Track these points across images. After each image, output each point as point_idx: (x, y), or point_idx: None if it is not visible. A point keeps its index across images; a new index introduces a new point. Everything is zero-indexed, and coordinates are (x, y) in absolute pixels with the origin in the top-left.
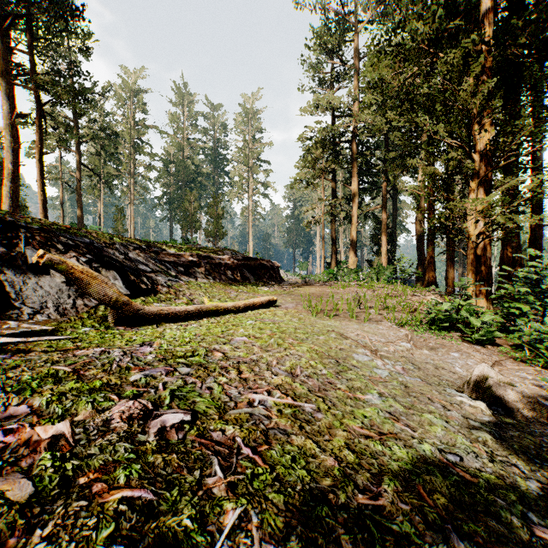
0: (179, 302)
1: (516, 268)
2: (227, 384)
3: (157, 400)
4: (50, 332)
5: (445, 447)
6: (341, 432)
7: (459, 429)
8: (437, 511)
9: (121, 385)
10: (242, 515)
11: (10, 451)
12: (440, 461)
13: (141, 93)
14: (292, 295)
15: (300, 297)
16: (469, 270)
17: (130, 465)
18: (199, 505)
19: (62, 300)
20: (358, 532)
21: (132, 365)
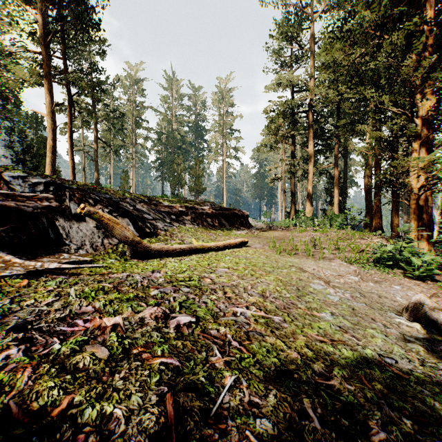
0: (173, 242)
1: None
2: (216, 301)
3: (170, 308)
4: (89, 262)
5: (384, 353)
6: (302, 337)
7: (396, 342)
8: (375, 392)
9: (145, 297)
10: (236, 380)
11: (89, 332)
12: (379, 362)
13: (141, 82)
14: (259, 238)
15: (266, 239)
16: (411, 217)
17: (162, 345)
18: (208, 372)
19: (94, 239)
20: (315, 398)
21: (150, 285)
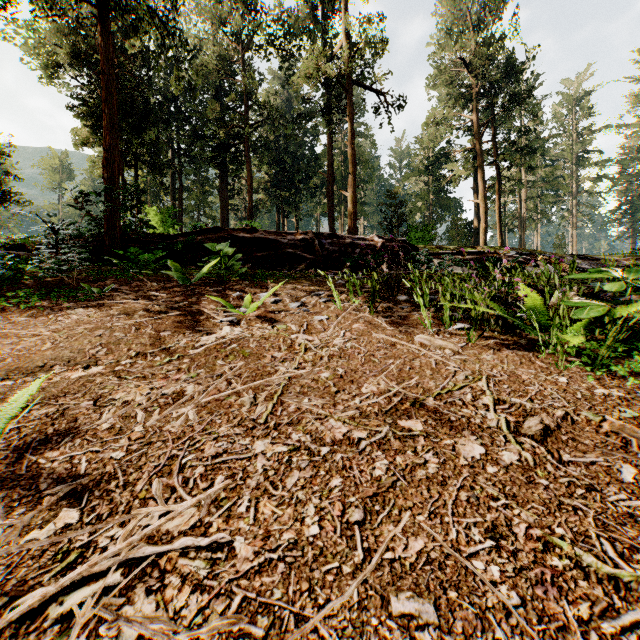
0: None
1: None
2: None
3: None
4: None
5: None
6: None
7: None
8: None
9: None
10: None
11: None
12: None
13: (586, 97)
14: None
15: None
16: None
17: None
18: None
19: None
20: None
21: None
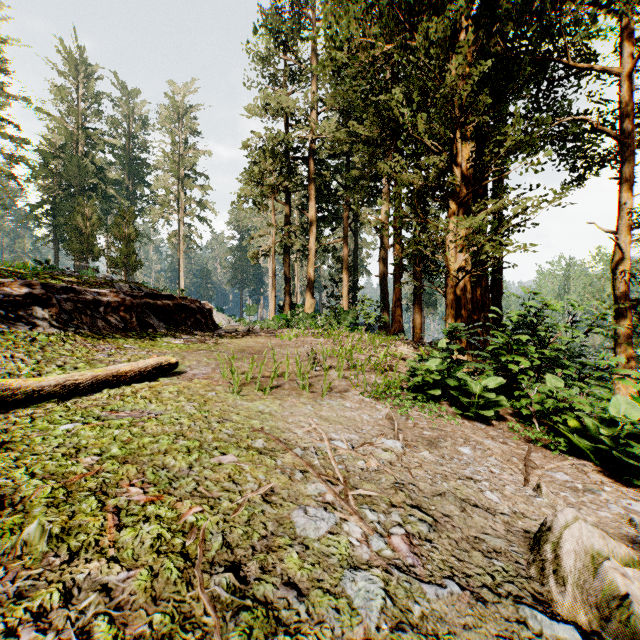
0: None
1: (485, 312)
2: None
3: None
4: None
5: None
6: None
7: None
8: None
9: None
10: None
11: None
12: None
13: None
14: (215, 352)
15: (226, 354)
16: (449, 313)
17: None
18: None
19: None
20: None
21: None
